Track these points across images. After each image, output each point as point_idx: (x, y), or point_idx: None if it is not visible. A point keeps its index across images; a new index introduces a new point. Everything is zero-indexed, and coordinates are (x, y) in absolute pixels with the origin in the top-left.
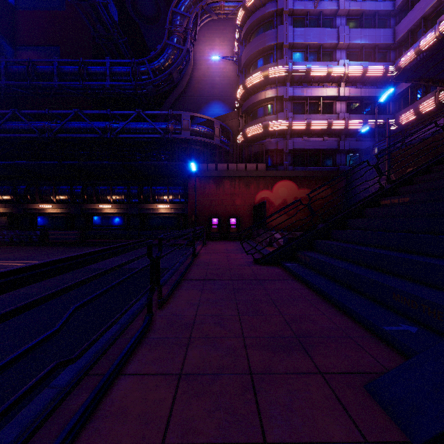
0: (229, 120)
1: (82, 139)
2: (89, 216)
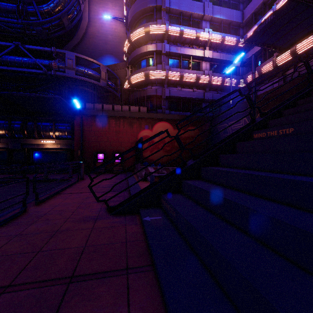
0: (118, 69)
1: None
2: None
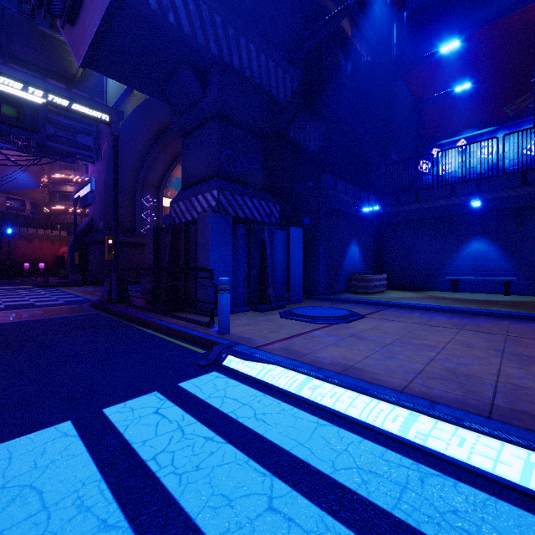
0: (37, 194)
1: None
2: None
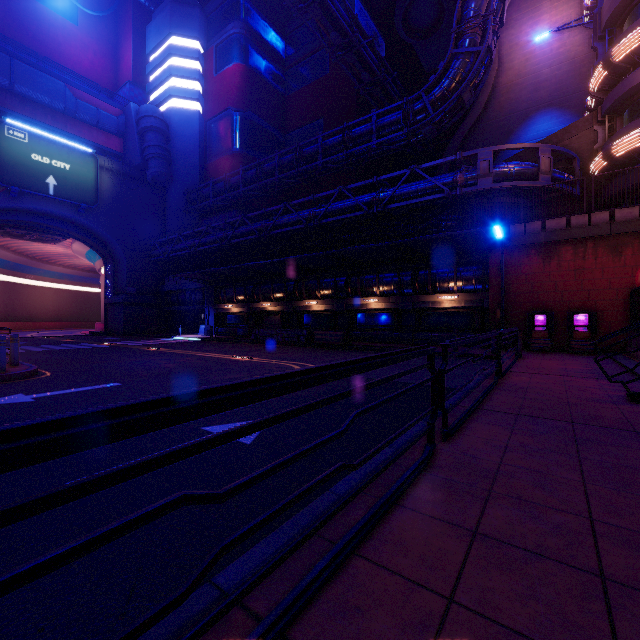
0: (572, 136)
1: (346, 221)
2: (353, 313)
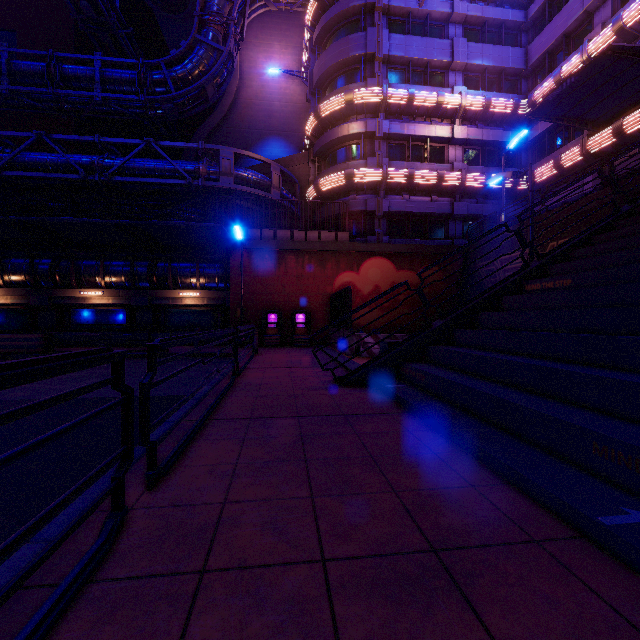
0: (295, 165)
1: (51, 182)
2: (65, 309)
